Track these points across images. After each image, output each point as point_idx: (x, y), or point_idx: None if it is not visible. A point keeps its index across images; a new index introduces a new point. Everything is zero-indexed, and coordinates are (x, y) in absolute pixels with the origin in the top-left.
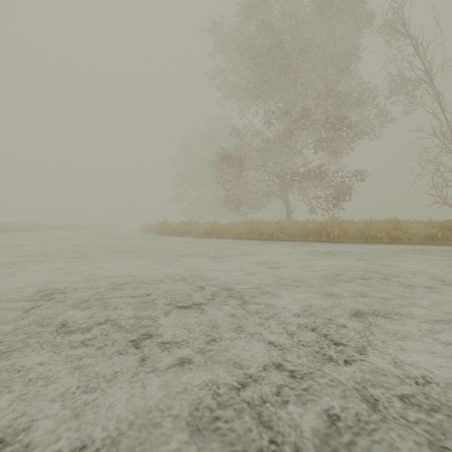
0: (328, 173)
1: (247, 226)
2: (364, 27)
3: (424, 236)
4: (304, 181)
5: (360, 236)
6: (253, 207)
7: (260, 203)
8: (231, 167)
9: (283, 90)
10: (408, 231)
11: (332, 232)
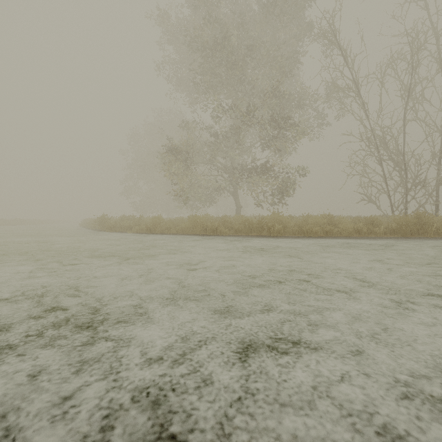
0: (273, 170)
1: (190, 221)
2: (304, 36)
3: (353, 230)
4: (251, 177)
5: (298, 230)
6: (204, 202)
7: (211, 198)
8: (179, 160)
9: (231, 87)
10: (339, 225)
11: (273, 227)
